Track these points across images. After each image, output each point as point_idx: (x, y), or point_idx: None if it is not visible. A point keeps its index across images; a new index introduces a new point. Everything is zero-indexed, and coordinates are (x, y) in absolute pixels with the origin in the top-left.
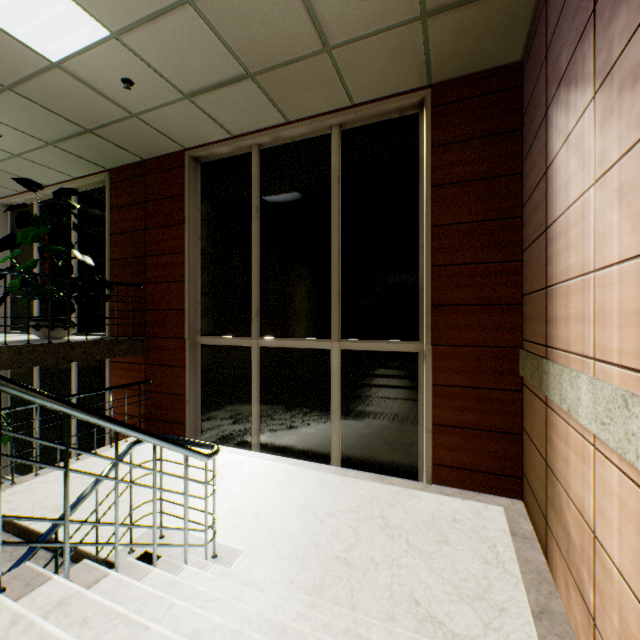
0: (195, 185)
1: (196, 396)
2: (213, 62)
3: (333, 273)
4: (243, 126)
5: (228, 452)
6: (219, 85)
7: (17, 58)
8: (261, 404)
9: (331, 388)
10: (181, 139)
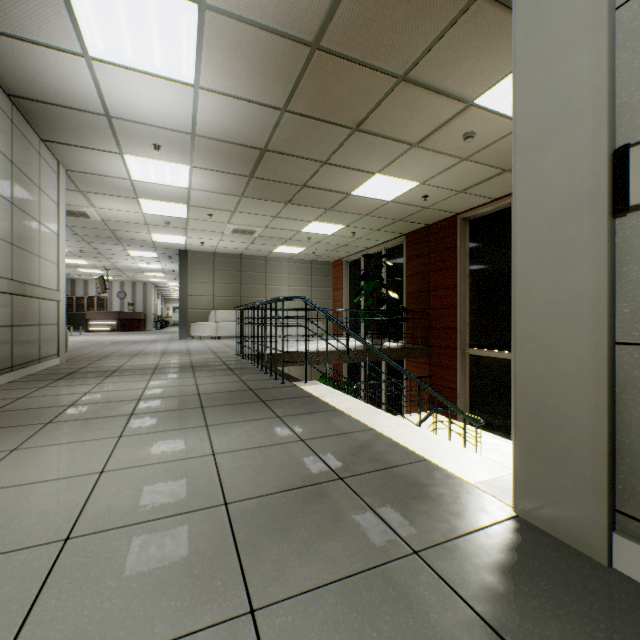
0: (464, 238)
1: (465, 392)
2: (479, 174)
3: None
4: (502, 193)
5: (490, 436)
6: (483, 181)
7: (373, 204)
8: None
9: None
10: (454, 210)
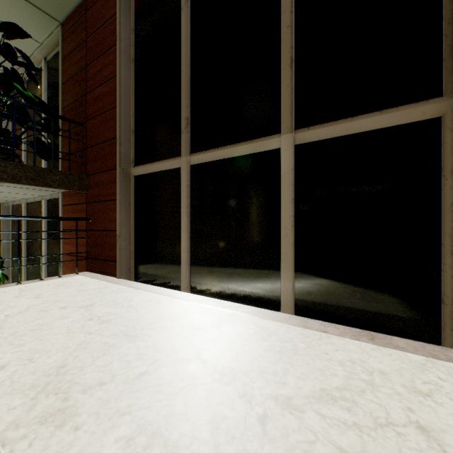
0: (127, 3)
1: (129, 232)
2: None
3: (283, 35)
4: None
5: (151, 290)
6: None
7: None
8: (192, 235)
9: (280, 202)
10: None
